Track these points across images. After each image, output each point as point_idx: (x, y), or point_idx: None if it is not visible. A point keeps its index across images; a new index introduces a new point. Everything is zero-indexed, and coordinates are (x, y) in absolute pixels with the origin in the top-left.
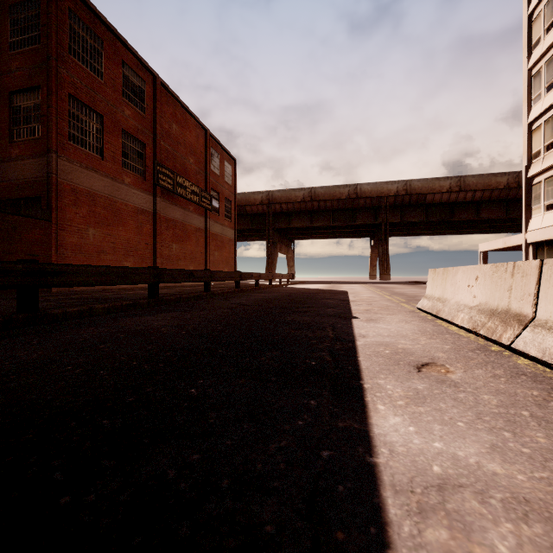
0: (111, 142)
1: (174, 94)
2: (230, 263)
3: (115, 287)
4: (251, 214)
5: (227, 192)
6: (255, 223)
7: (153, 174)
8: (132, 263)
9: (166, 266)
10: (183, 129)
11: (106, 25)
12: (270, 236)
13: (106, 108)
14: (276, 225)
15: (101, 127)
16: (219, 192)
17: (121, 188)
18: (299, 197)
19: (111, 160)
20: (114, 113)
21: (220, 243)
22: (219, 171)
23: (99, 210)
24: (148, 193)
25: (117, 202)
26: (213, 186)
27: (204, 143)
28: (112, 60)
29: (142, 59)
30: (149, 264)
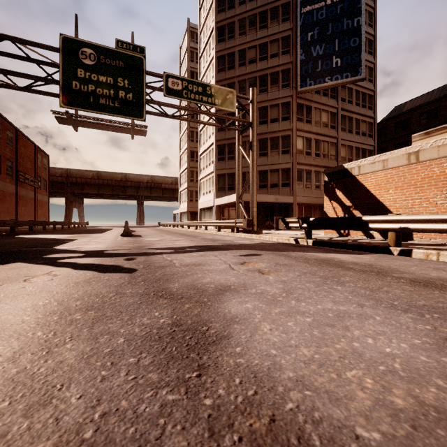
0: (3, 165)
1: (24, 134)
2: (46, 216)
3: (4, 228)
4: (51, 181)
5: (45, 175)
6: (55, 187)
7: (17, 176)
8: (9, 217)
9: (20, 218)
10: (26, 148)
11: (3, 117)
12: (68, 197)
13: (2, 152)
14: (73, 191)
15: (0, 160)
16: (41, 176)
17: (6, 185)
18: (90, 175)
19: (3, 173)
20: (4, 153)
21: (41, 205)
22: (41, 165)
23: (0, 196)
24: (14, 184)
25: (5, 191)
26: (38, 174)
27: (34, 152)
28: (4, 130)
29: (13, 125)
30: (14, 218)
